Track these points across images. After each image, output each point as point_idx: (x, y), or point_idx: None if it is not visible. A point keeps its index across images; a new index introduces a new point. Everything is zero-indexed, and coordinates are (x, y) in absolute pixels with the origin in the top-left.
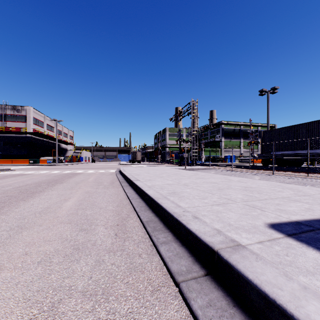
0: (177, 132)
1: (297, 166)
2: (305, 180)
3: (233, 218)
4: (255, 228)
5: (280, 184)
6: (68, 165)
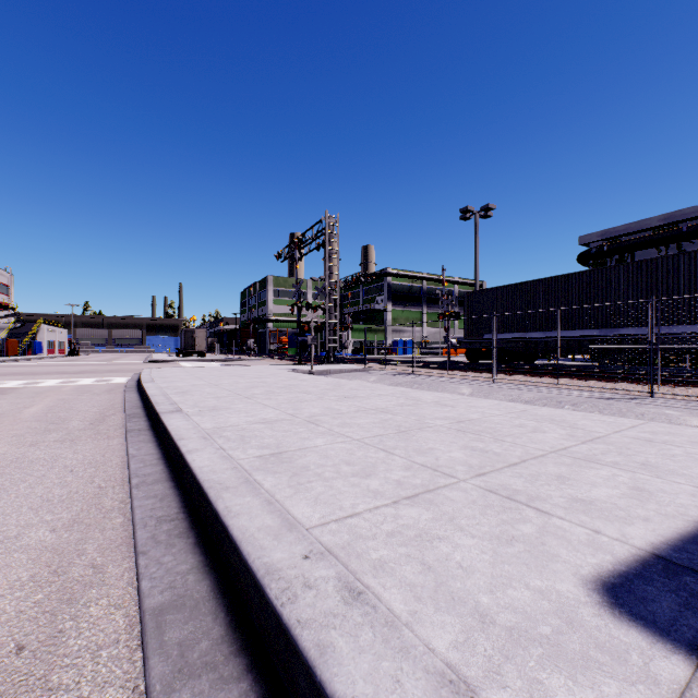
0: (294, 285)
1: (528, 362)
2: (555, 393)
3: (479, 567)
4: (572, 624)
5: (525, 409)
6: None
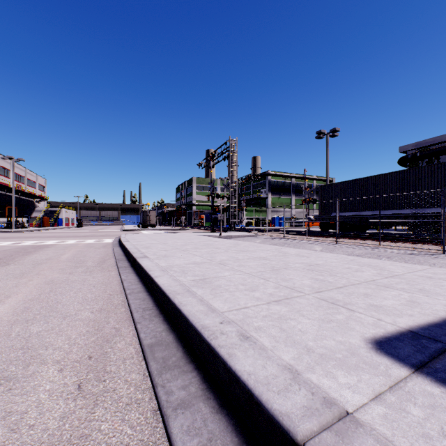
0: (209, 183)
1: (362, 231)
2: (377, 250)
3: (310, 331)
4: (354, 354)
5: (353, 259)
6: (34, 231)
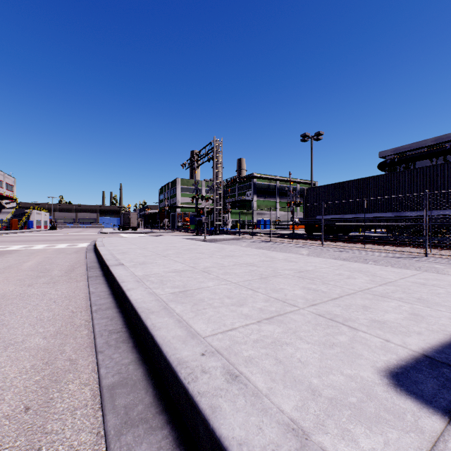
0: (193, 184)
1: (345, 234)
2: (362, 253)
3: (312, 361)
4: (370, 396)
5: (343, 263)
6: None
